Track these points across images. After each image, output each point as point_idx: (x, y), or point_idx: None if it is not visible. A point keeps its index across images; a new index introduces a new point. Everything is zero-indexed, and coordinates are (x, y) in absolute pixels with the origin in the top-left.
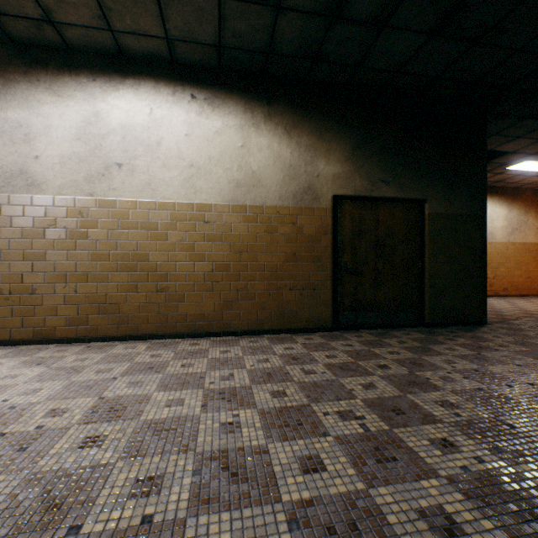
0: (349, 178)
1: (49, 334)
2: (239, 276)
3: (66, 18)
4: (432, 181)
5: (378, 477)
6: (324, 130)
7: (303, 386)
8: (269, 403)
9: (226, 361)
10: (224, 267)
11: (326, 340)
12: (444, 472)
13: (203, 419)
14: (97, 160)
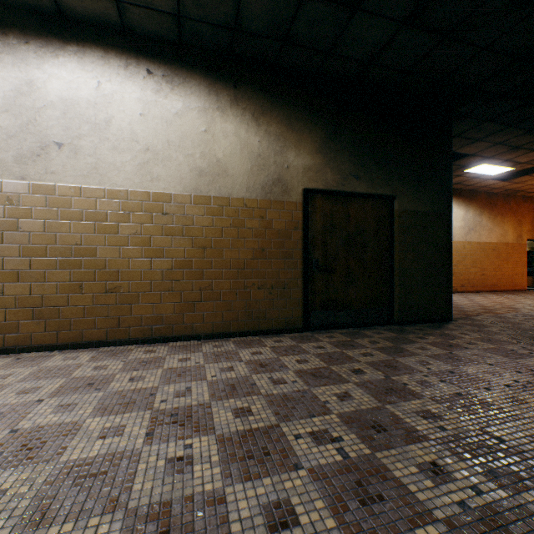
0: (320, 171)
1: None
2: (202, 274)
3: None
4: (402, 178)
5: (364, 529)
6: (294, 119)
7: (272, 400)
8: (230, 425)
9: (184, 371)
10: (186, 264)
11: (297, 342)
12: (440, 512)
13: (144, 455)
14: (31, 137)
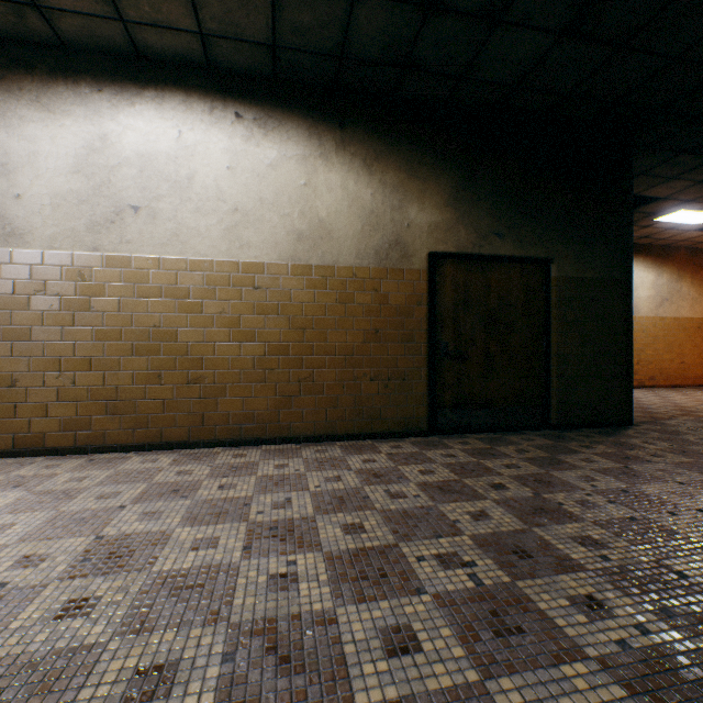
0: (450, 229)
1: (35, 442)
2: (301, 362)
3: (58, 2)
4: (561, 235)
5: (498, 661)
6: (416, 164)
7: (389, 516)
8: (340, 542)
9: (282, 479)
10: (281, 350)
11: (420, 449)
12: (593, 650)
13: (243, 570)
14: (105, 201)
